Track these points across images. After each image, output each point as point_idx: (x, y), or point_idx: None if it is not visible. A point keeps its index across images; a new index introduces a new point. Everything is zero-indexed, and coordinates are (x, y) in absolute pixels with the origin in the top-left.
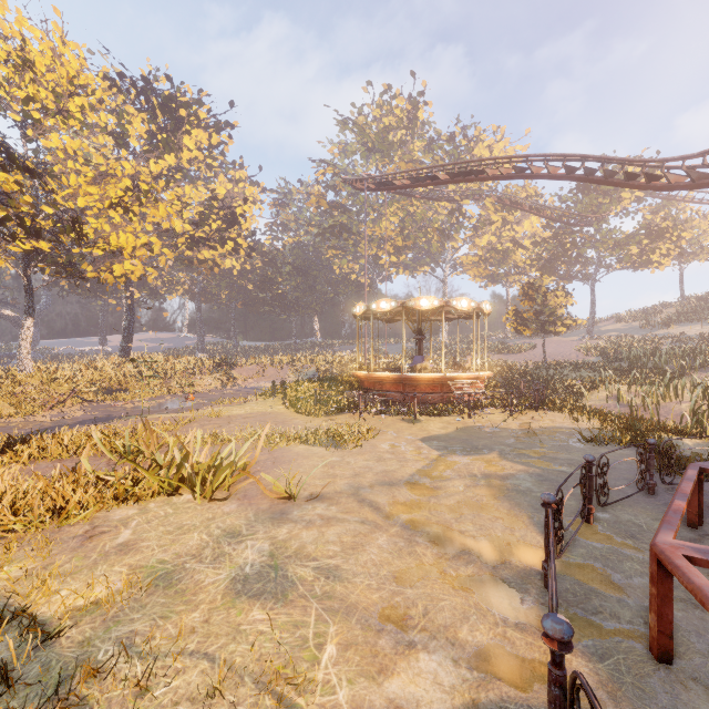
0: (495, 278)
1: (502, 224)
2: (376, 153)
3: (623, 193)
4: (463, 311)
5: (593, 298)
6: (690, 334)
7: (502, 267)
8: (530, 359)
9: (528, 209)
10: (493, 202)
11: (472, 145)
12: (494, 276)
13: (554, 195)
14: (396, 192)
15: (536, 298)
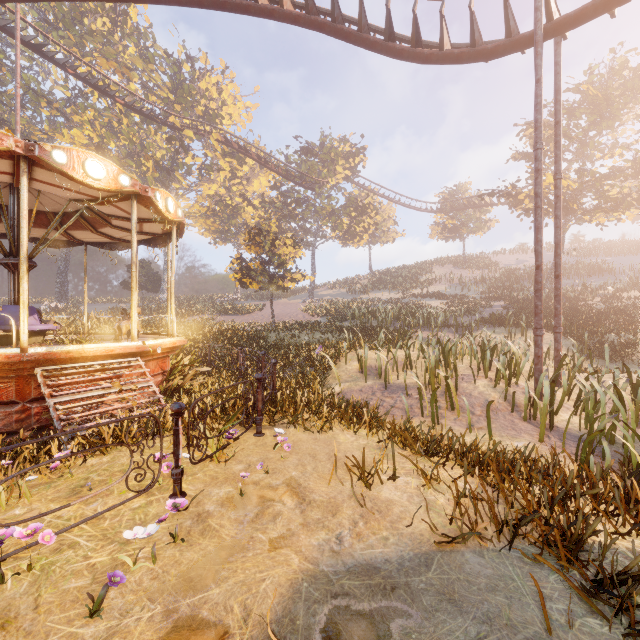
0: (225, 235)
1: (232, 177)
2: (59, 30)
3: (337, 166)
4: (122, 212)
5: (313, 263)
6: (384, 298)
7: (232, 222)
8: (258, 320)
9: (257, 158)
10: (220, 139)
11: (198, 75)
12: (224, 231)
13: (281, 152)
14: (78, 76)
15: (264, 244)
